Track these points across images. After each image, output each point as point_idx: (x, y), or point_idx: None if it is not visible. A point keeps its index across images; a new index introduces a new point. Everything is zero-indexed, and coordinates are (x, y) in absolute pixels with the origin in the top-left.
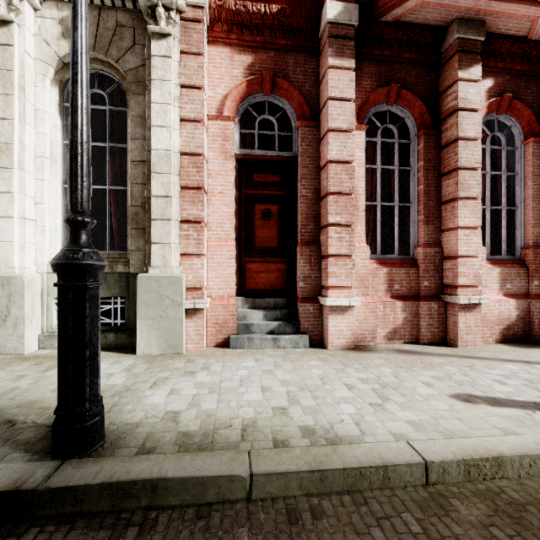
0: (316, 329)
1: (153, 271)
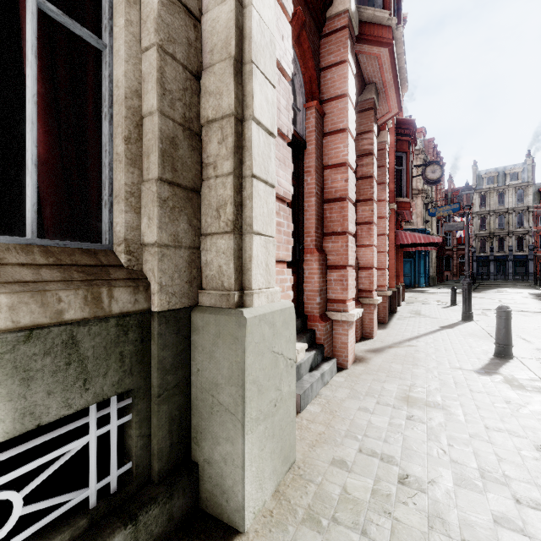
0: (330, 349)
1: (259, 300)
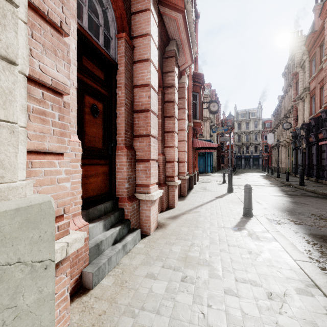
0: (137, 222)
1: None
